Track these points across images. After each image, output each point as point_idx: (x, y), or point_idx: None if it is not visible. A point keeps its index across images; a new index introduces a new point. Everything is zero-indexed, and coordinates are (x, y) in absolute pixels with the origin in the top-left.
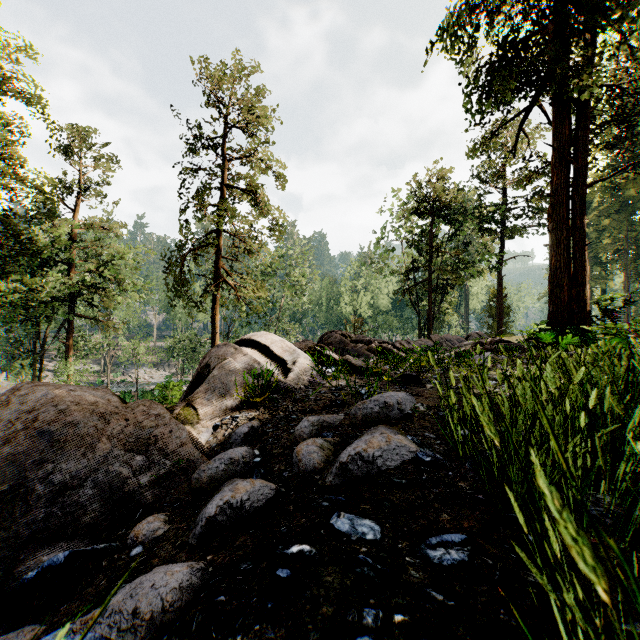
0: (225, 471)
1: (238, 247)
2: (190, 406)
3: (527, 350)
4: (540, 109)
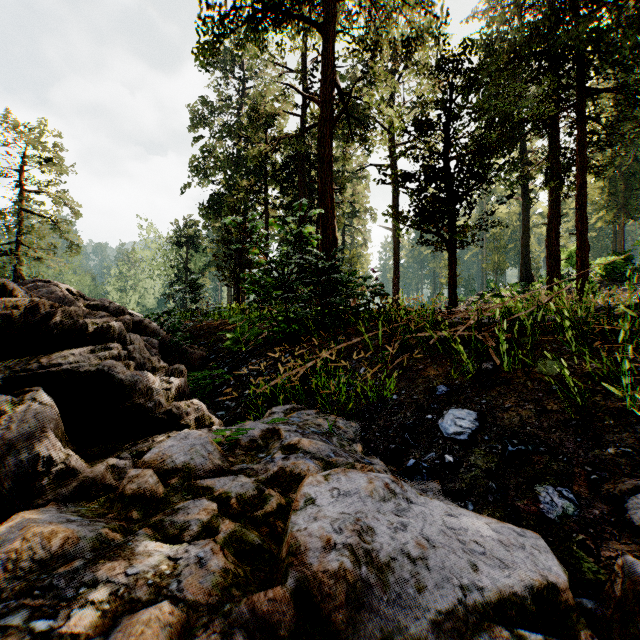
0: None
1: (39, 258)
2: None
3: None
4: None
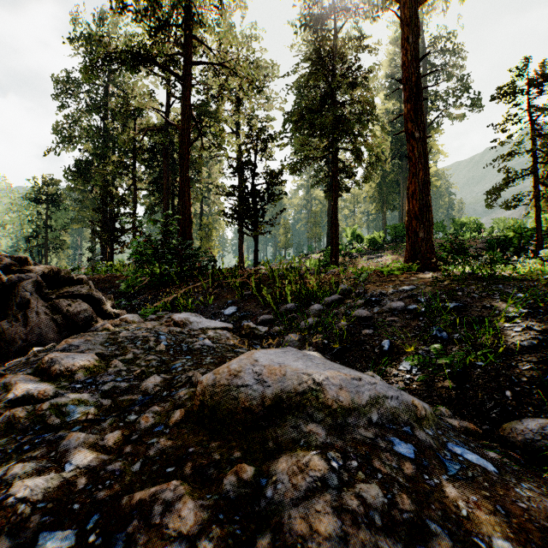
0: None
1: None
2: None
3: None
4: None
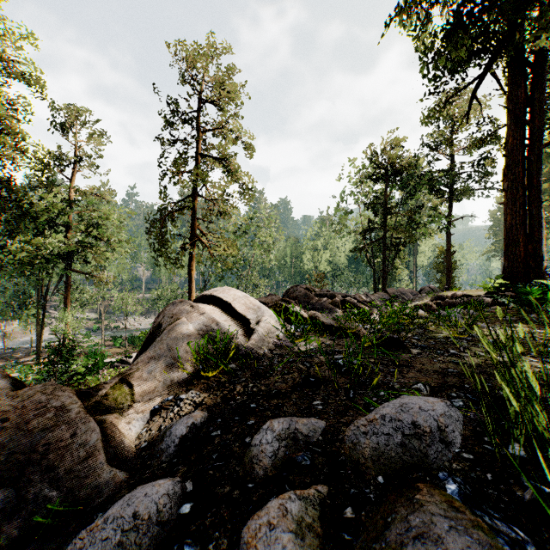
0: (120, 547)
1: (212, 210)
2: (124, 382)
3: (491, 304)
4: (493, 76)
